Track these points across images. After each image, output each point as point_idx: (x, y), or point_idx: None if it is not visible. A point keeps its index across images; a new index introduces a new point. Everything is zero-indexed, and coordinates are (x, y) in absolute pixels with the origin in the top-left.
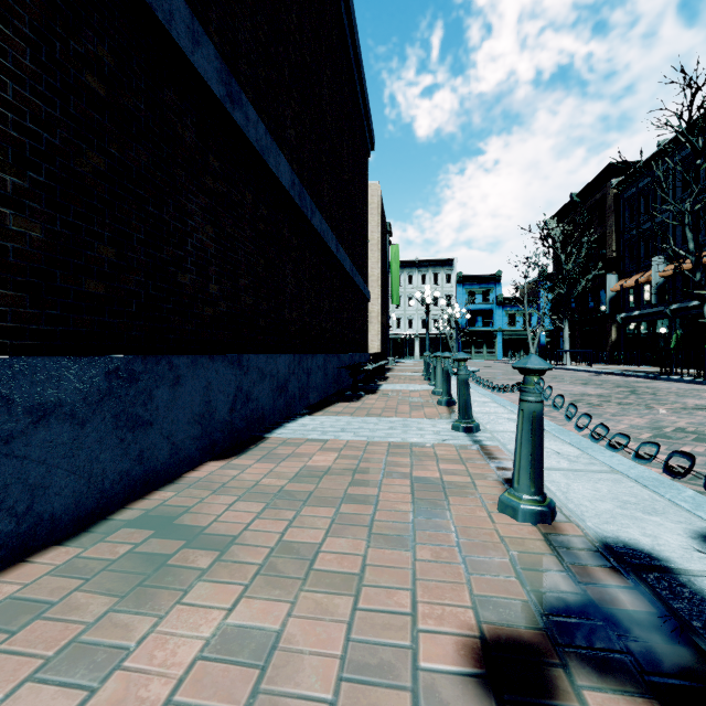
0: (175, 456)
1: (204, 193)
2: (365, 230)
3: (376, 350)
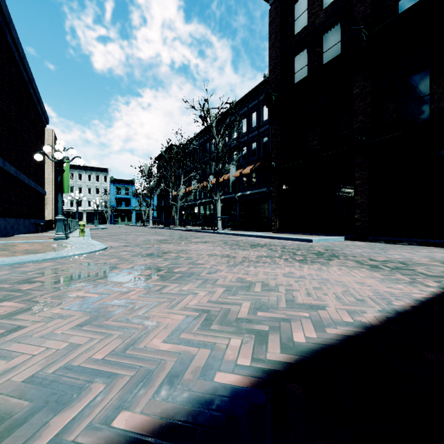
0: None
1: None
2: (43, 163)
3: (52, 218)
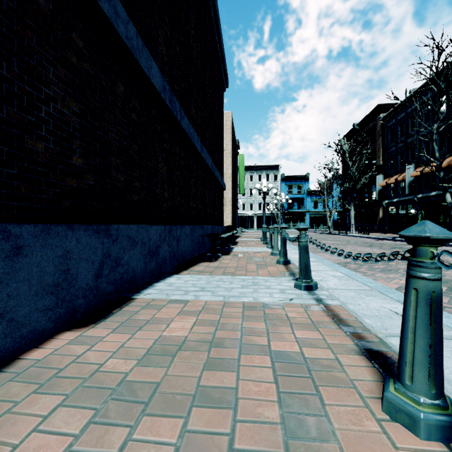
0: (15, 333)
1: (65, 67)
2: (222, 141)
3: (229, 223)
